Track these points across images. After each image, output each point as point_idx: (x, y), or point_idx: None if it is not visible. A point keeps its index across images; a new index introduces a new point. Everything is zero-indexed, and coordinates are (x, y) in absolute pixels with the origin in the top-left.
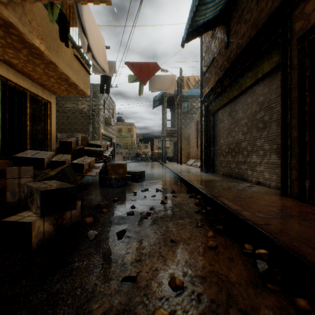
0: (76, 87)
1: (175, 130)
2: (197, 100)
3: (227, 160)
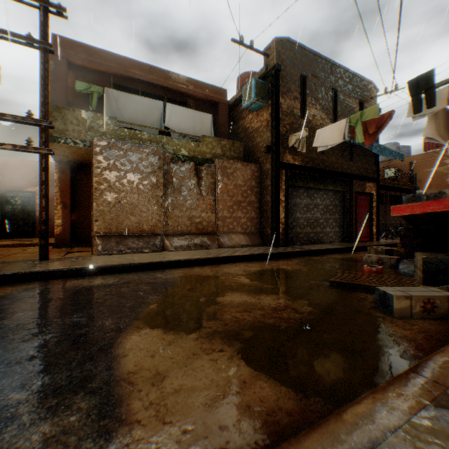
0: None
1: None
2: None
3: (306, 231)
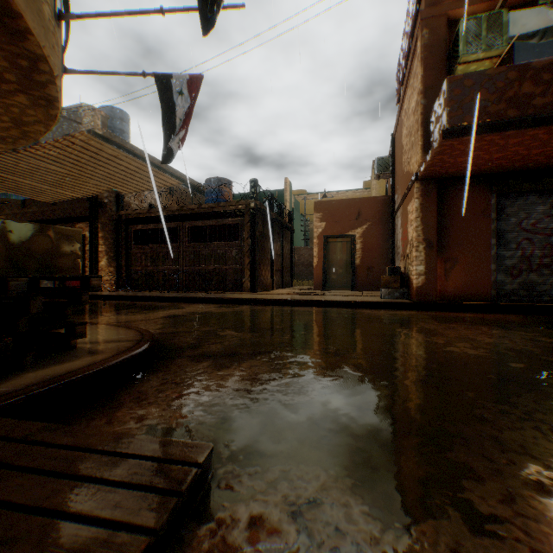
0: None
1: None
2: None
3: None
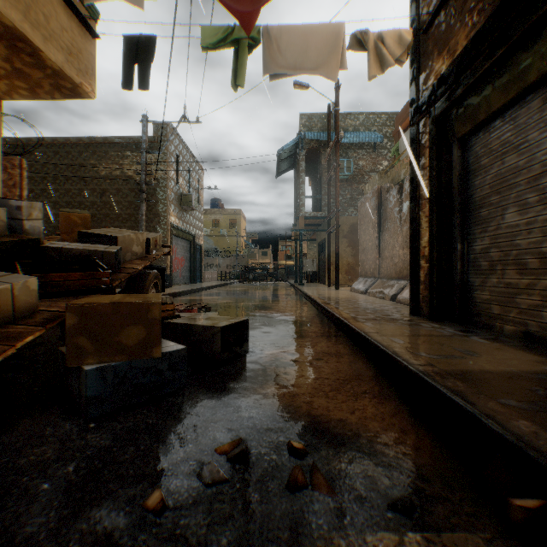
0: (39, 59)
1: (323, 217)
2: (369, 154)
3: None
